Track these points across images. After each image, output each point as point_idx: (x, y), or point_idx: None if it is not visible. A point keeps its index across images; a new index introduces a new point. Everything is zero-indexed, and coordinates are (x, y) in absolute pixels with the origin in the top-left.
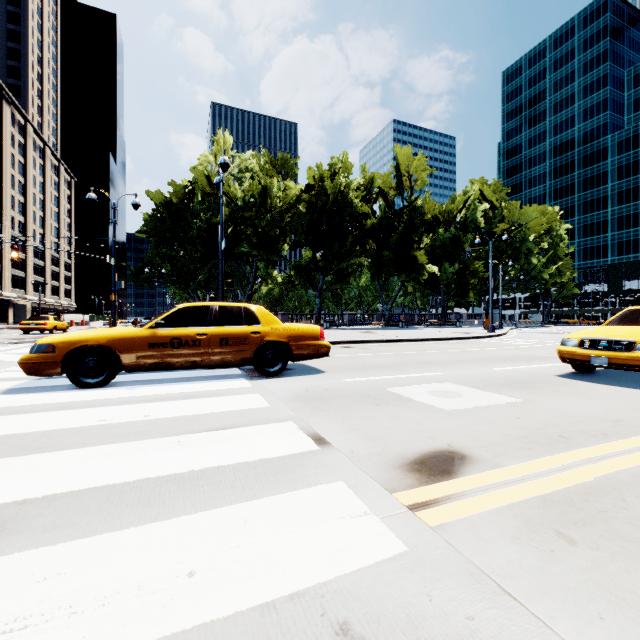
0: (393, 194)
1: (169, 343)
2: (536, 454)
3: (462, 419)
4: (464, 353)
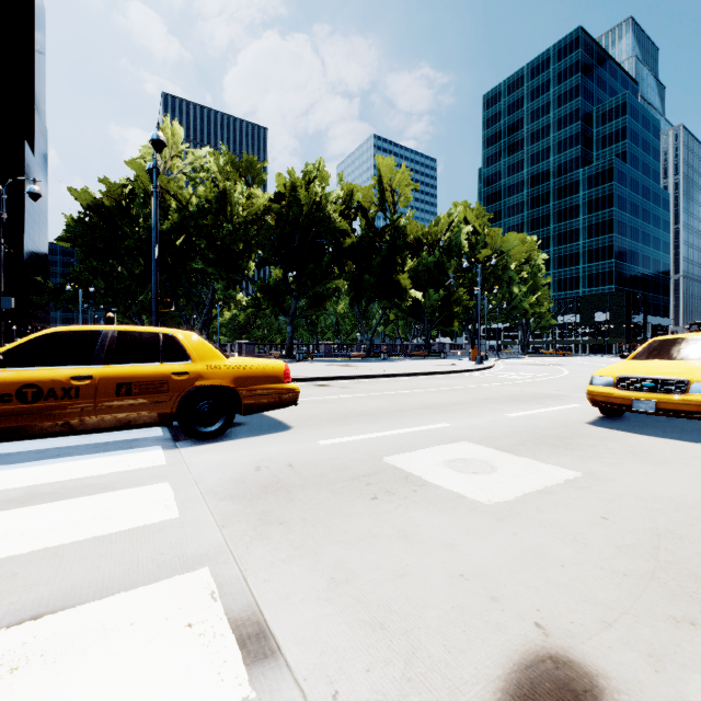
0: (374, 211)
1: (15, 394)
2: None
3: (522, 529)
4: (463, 391)
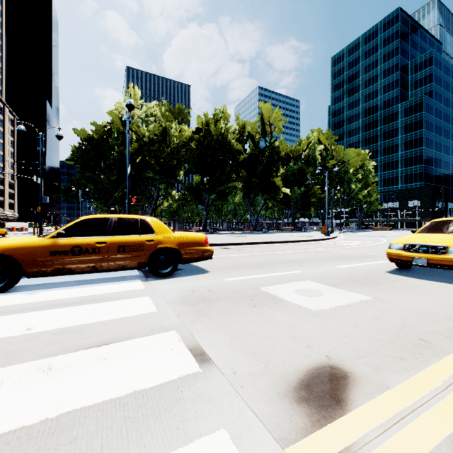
0: (258, 137)
1: (70, 251)
2: (412, 366)
3: (330, 321)
4: (313, 253)
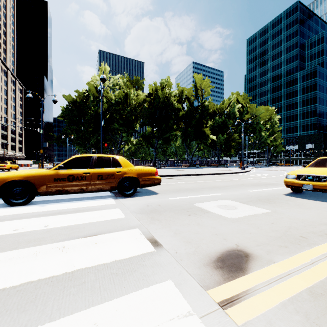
0: (193, 99)
1: (66, 178)
2: (292, 251)
3: (240, 224)
4: (232, 181)
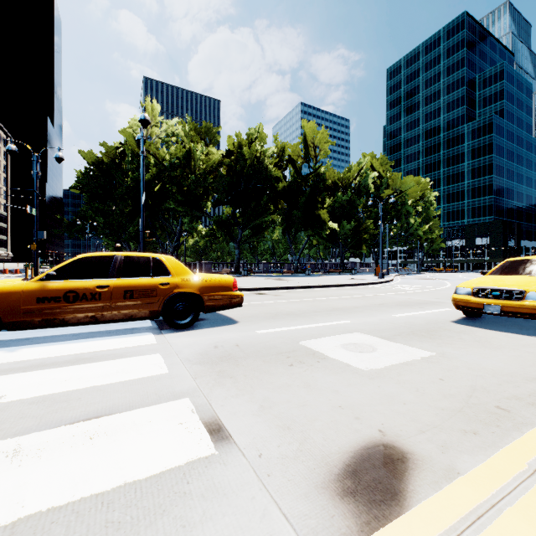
0: (301, 162)
1: (63, 297)
2: (488, 443)
3: (384, 384)
4: (364, 299)
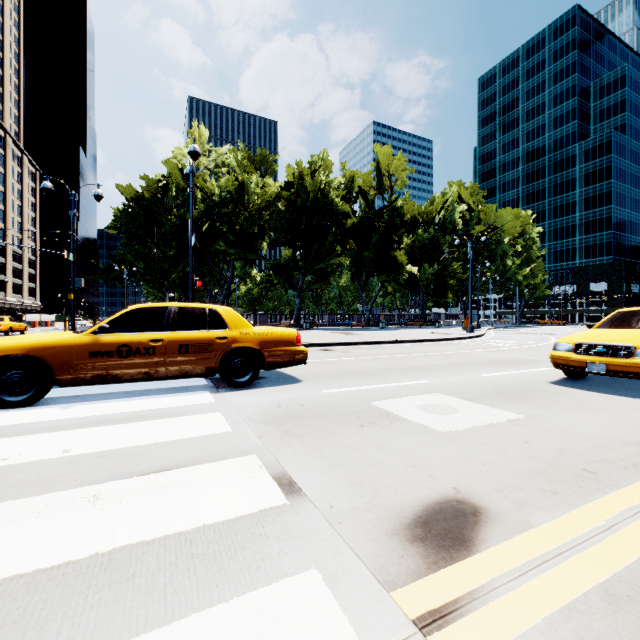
0: (373, 194)
1: (116, 351)
2: (567, 502)
3: (463, 445)
4: (448, 356)
